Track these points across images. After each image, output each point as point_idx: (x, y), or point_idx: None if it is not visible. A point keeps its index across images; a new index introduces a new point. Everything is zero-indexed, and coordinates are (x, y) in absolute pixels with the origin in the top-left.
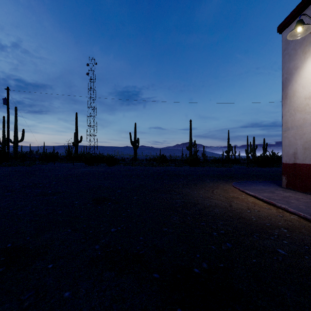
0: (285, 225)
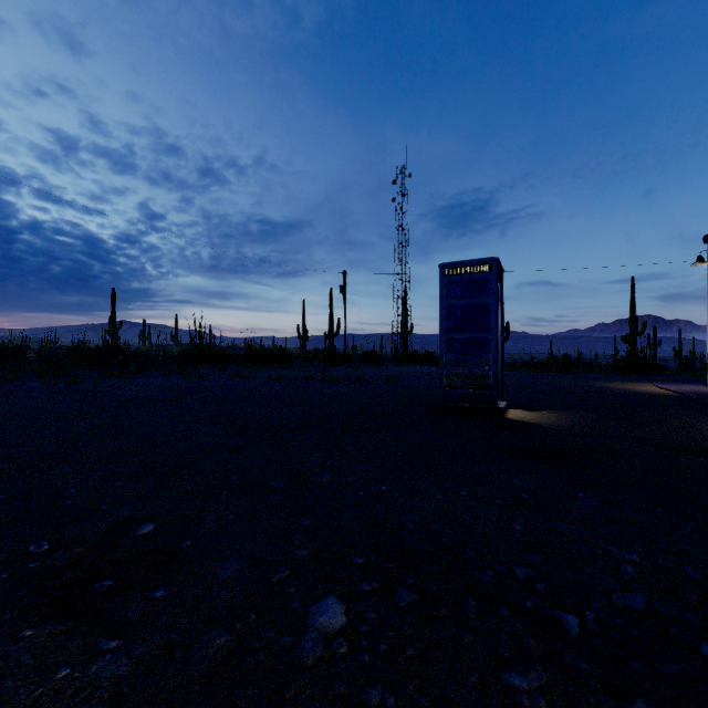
0: (654, 392)
